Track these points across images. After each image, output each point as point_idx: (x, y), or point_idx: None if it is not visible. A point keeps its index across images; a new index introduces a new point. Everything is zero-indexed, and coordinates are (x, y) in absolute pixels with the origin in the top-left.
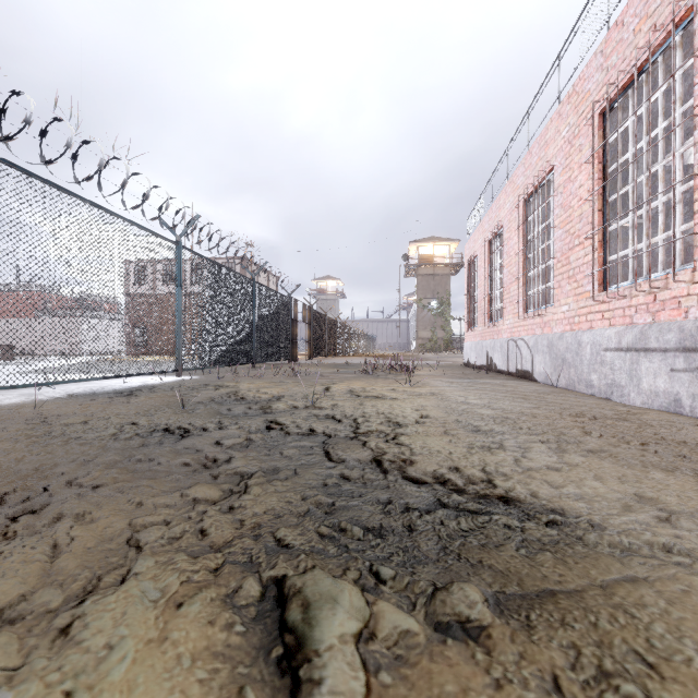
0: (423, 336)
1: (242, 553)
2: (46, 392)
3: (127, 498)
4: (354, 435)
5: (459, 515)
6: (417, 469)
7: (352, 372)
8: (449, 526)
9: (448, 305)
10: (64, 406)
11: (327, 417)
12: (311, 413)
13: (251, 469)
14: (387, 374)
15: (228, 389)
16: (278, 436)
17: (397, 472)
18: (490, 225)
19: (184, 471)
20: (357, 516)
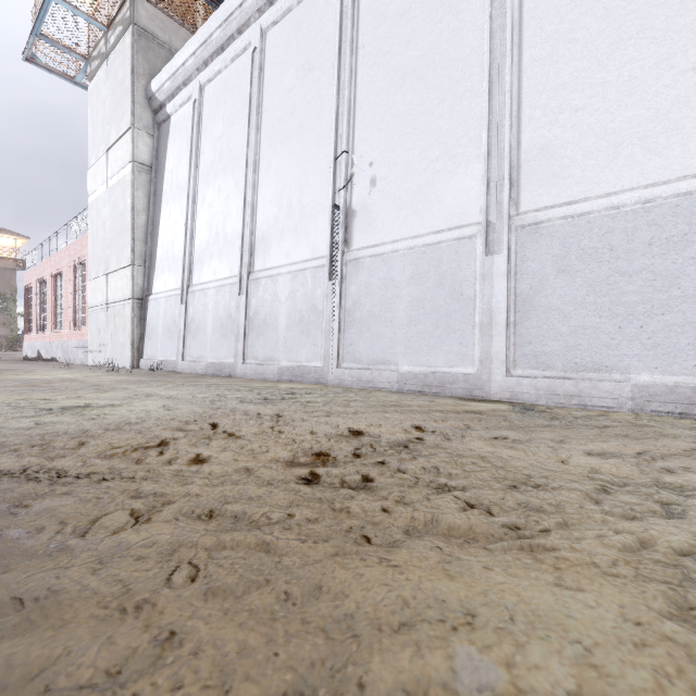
0: None
1: None
2: None
3: None
4: None
5: None
6: None
7: None
8: None
9: (14, 302)
10: None
11: None
12: None
13: None
14: None
15: None
16: None
17: None
18: (40, 273)
19: None
20: None
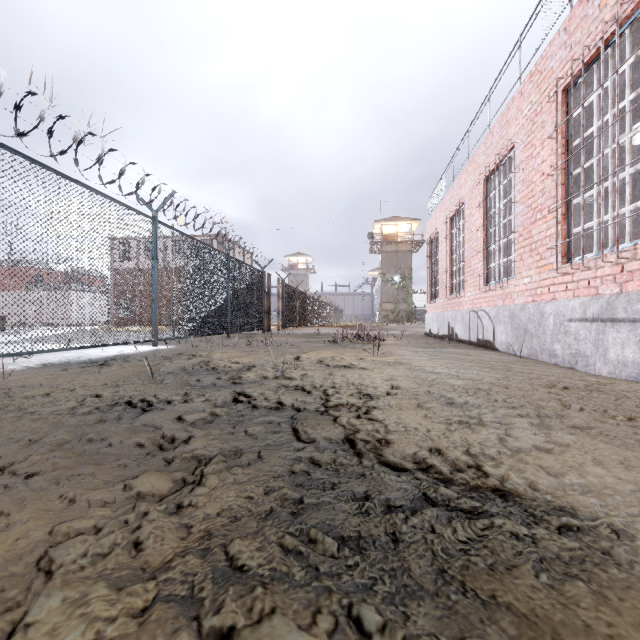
0: (387, 308)
1: (182, 582)
2: (21, 361)
3: (58, 493)
4: (325, 409)
5: (452, 516)
6: (394, 452)
7: (322, 341)
8: (444, 536)
9: (410, 280)
10: (33, 376)
11: (297, 388)
12: (280, 384)
13: (210, 452)
14: (355, 344)
15: (201, 359)
16: (245, 410)
17: (373, 456)
18: (451, 203)
19: (136, 454)
20: (329, 519)
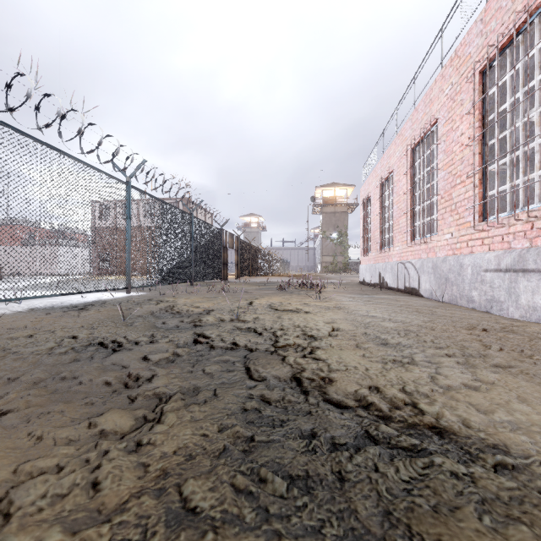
0: (326, 260)
1: (135, 525)
2: (12, 306)
3: (27, 431)
4: (274, 349)
5: (393, 454)
6: (337, 390)
7: (271, 289)
8: (388, 476)
9: (346, 236)
10: (20, 319)
11: (249, 330)
12: (235, 327)
13: (170, 390)
14: (300, 291)
15: (167, 304)
16: (203, 351)
17: (318, 394)
18: (382, 170)
19: (104, 392)
20: (278, 458)
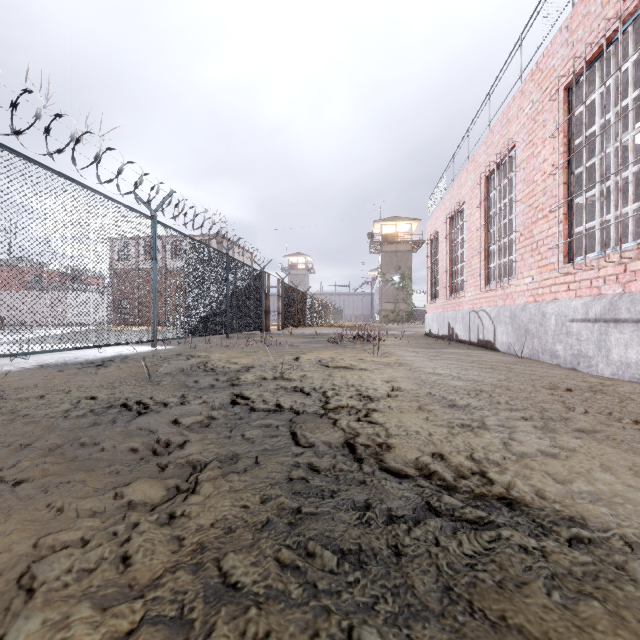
0: (386, 308)
1: (171, 601)
2: (18, 362)
3: (46, 502)
4: (324, 412)
5: (456, 527)
6: (396, 457)
7: (321, 342)
8: (449, 550)
9: (410, 280)
10: (29, 377)
11: (296, 389)
12: (279, 386)
13: (206, 457)
14: (355, 344)
15: (199, 360)
16: (242, 413)
17: (374, 462)
18: (451, 202)
19: (129, 460)
20: (328, 531)
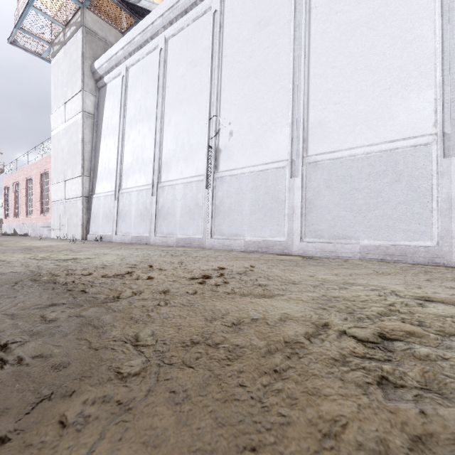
0: None
1: None
2: None
3: None
4: None
5: None
6: None
7: None
8: None
9: None
10: None
11: None
12: None
13: None
14: None
15: None
16: None
17: None
18: (16, 179)
19: None
20: None
